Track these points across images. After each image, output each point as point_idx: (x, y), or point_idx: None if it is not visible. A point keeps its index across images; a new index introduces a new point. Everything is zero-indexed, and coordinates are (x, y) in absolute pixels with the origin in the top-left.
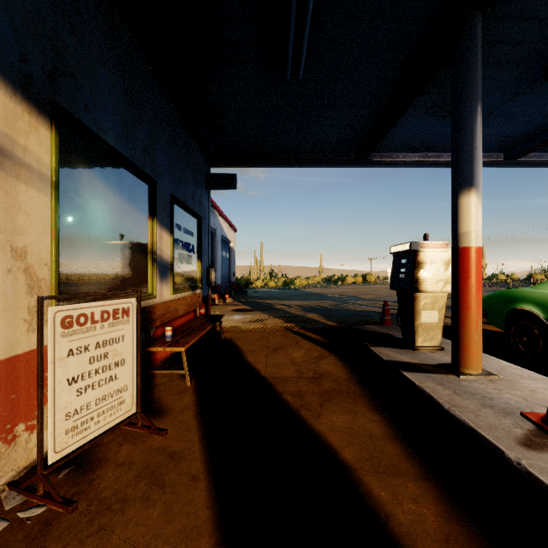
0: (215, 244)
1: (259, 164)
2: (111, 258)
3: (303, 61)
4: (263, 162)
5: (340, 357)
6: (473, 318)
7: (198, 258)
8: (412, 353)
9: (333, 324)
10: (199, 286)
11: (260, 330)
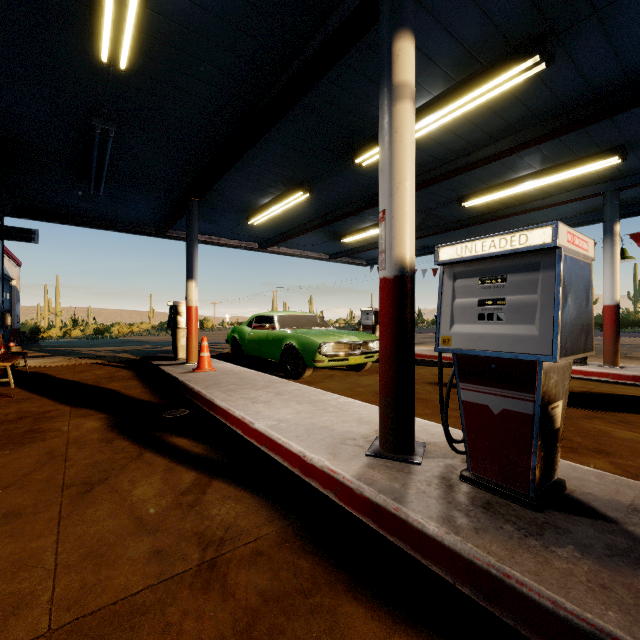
0: None
1: (64, 223)
2: None
3: (102, 190)
4: (68, 222)
5: (132, 370)
6: (193, 338)
7: None
8: (174, 361)
9: (138, 358)
10: None
11: (66, 366)
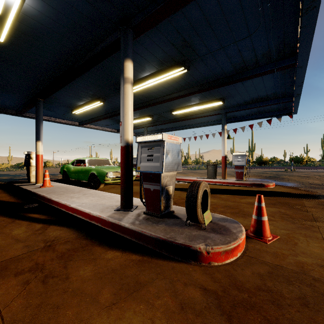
0: None
1: None
2: None
3: None
4: None
5: (1, 189)
6: (40, 171)
7: None
8: (28, 183)
9: (4, 183)
10: None
11: None
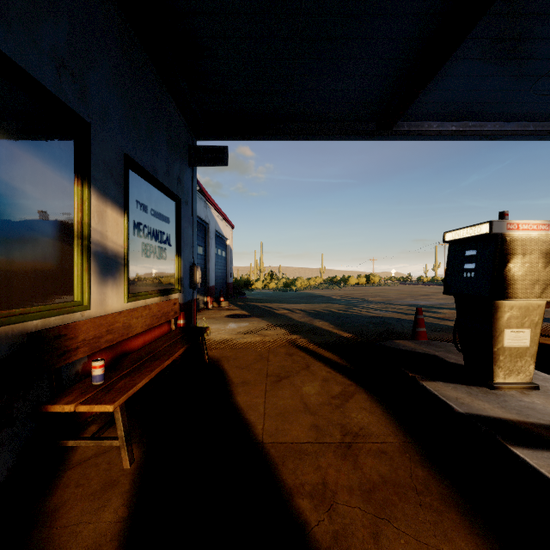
0: (208, 240)
1: (256, 136)
2: None
3: None
4: (261, 132)
5: (374, 395)
6: None
7: (176, 252)
8: (493, 395)
9: (349, 335)
10: (178, 289)
11: (258, 346)
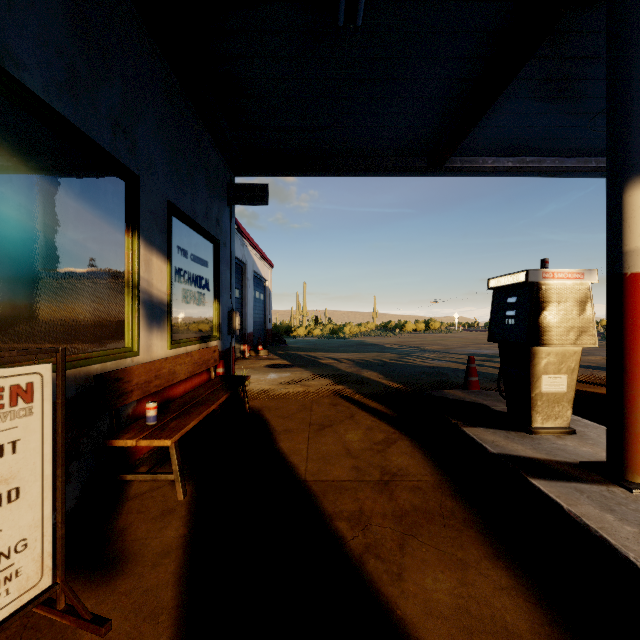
0: (245, 282)
1: (299, 172)
2: (42, 290)
3: None
4: (304, 169)
5: (416, 441)
6: None
7: (215, 297)
8: (529, 439)
9: (398, 386)
10: (217, 336)
11: (301, 396)
